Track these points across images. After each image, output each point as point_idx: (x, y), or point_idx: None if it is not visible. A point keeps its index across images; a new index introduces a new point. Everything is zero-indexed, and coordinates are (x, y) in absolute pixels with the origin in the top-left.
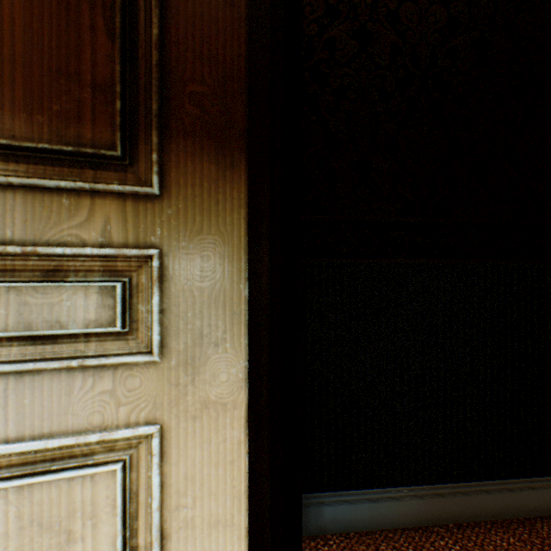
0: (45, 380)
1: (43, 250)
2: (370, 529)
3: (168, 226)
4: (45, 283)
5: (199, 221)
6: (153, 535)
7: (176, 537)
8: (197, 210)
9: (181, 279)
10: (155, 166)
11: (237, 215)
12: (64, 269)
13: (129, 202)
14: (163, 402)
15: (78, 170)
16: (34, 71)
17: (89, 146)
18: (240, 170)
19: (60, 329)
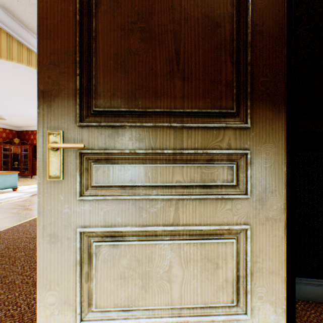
0: (207, 202)
1: (209, 152)
2: (321, 301)
3: (251, 140)
4: (208, 164)
5: (264, 137)
6: (247, 271)
7: (255, 275)
8: (263, 133)
9: (257, 163)
10: (248, 115)
11: (280, 134)
12: (213, 159)
13: (237, 131)
14: (249, 216)
15: (218, 119)
16: (205, 82)
17: (223, 109)
18: (282, 113)
19: (214, 182)
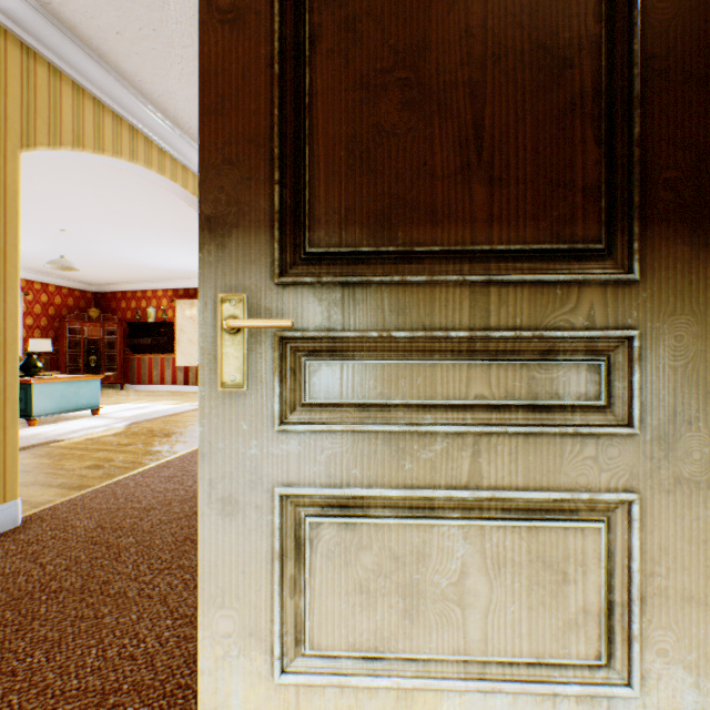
0: (542, 442)
1: (546, 334)
2: None
3: (641, 309)
4: (544, 361)
5: (670, 302)
6: (633, 594)
7: (649, 602)
8: (669, 292)
9: (653, 358)
10: (635, 254)
11: (708, 294)
12: (553, 350)
13: (608, 289)
14: (637, 473)
15: (564, 264)
16: (537, 186)
17: (578, 243)
18: None
19: (556, 400)
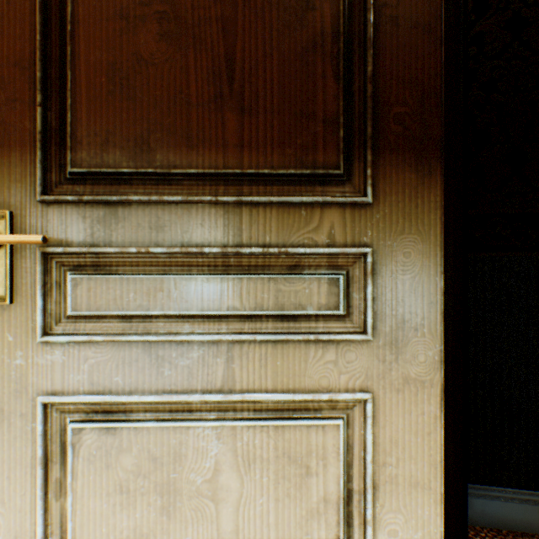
0: (289, 348)
1: (291, 250)
2: (525, 530)
3: (376, 228)
4: (291, 275)
5: (400, 223)
6: (367, 483)
7: (383, 489)
8: (399, 213)
9: (386, 272)
10: (368, 179)
11: (432, 216)
12: (300, 265)
13: (347, 210)
14: (372, 374)
15: (310, 187)
16: (284, 116)
17: (320, 168)
18: (435, 176)
19: (301, 310)
